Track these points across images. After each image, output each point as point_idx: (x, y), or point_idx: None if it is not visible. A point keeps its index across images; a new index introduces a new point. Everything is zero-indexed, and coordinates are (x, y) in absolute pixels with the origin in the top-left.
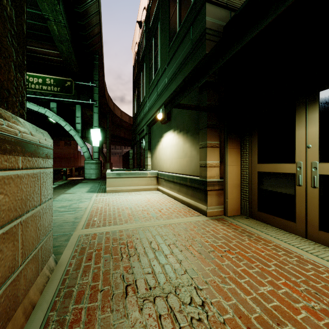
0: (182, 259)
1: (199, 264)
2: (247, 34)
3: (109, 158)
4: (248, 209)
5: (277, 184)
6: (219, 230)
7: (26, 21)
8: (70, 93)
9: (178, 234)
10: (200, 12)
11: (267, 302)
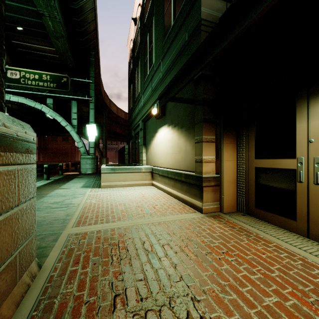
0: (177, 263)
1: (196, 269)
2: (251, 10)
3: (105, 153)
4: (244, 206)
5: (276, 180)
6: (215, 228)
7: (23, 18)
8: (66, 89)
9: (173, 233)
10: (195, 3)
11: (274, 317)
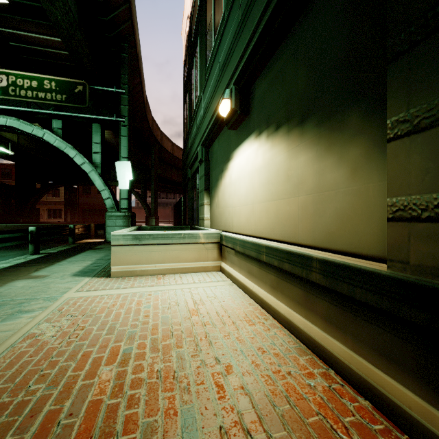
0: None
1: None
2: None
3: (155, 210)
4: None
5: None
6: None
7: None
8: (82, 104)
9: None
10: None
11: None
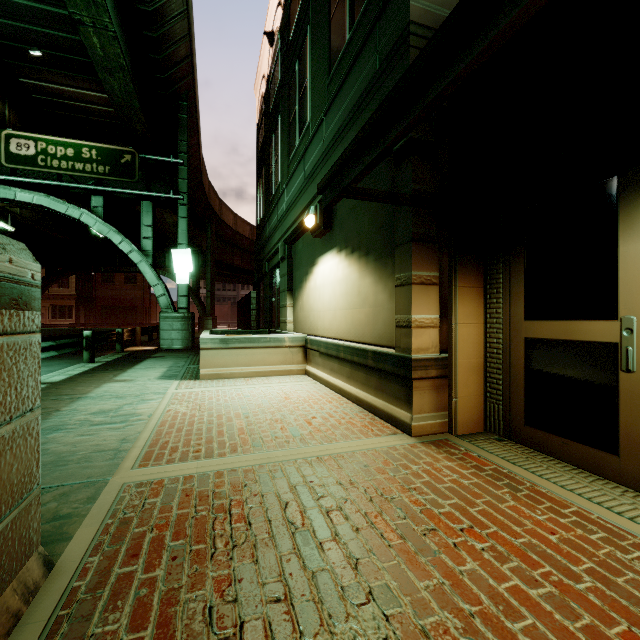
0: (361, 556)
1: (403, 572)
2: None
3: (212, 308)
4: (501, 420)
5: (572, 366)
6: (441, 472)
7: (41, 31)
8: (131, 178)
9: (350, 483)
10: None
11: None
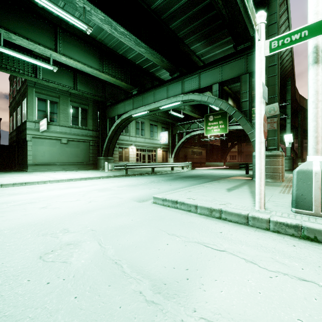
0: None
1: None
2: None
3: (301, 154)
4: None
5: None
6: None
7: None
8: None
9: None
10: None
11: None
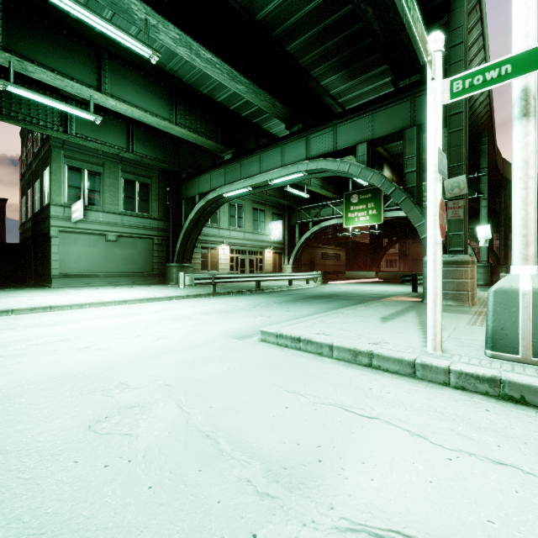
0: None
1: None
2: None
3: (505, 258)
4: None
5: None
6: None
7: None
8: None
9: None
10: None
11: None
